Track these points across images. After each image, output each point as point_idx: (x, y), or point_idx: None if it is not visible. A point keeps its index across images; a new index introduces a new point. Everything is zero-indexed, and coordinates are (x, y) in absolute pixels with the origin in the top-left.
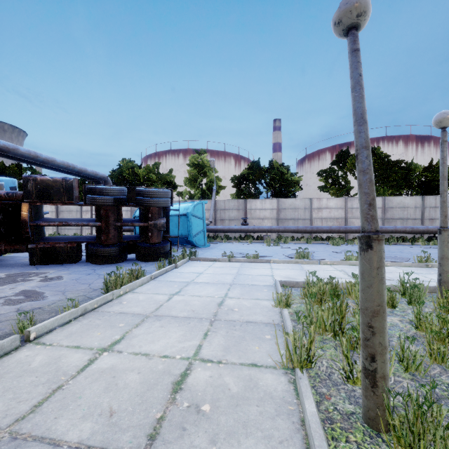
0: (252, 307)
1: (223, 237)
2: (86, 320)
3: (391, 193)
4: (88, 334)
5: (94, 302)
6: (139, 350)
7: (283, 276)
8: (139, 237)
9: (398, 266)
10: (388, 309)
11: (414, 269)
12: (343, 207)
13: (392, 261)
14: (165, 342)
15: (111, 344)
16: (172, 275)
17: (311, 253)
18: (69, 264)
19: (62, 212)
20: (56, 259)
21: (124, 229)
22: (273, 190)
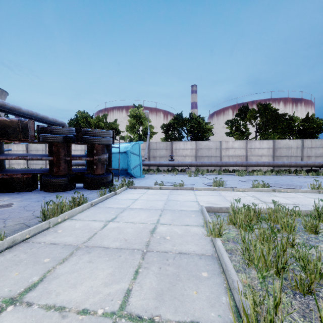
0: (184, 235)
1: (155, 170)
2: (11, 254)
3: (278, 138)
4: (4, 274)
5: (25, 232)
6: (55, 300)
7: (207, 202)
8: (86, 169)
9: (296, 192)
10: (311, 234)
11: (310, 195)
12: (244, 147)
13: (289, 188)
14: (88, 285)
15: (23, 290)
16: (111, 201)
17: (225, 182)
18: (25, 192)
19: (31, 151)
20: (14, 188)
21: (79, 164)
22: (192, 135)
